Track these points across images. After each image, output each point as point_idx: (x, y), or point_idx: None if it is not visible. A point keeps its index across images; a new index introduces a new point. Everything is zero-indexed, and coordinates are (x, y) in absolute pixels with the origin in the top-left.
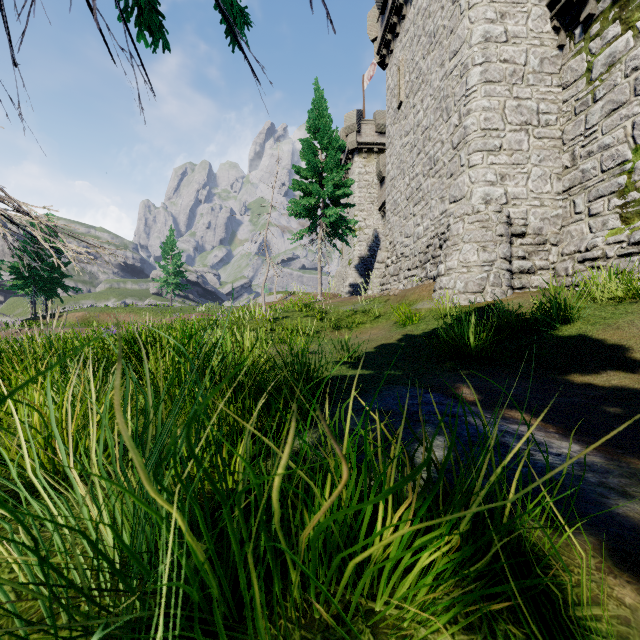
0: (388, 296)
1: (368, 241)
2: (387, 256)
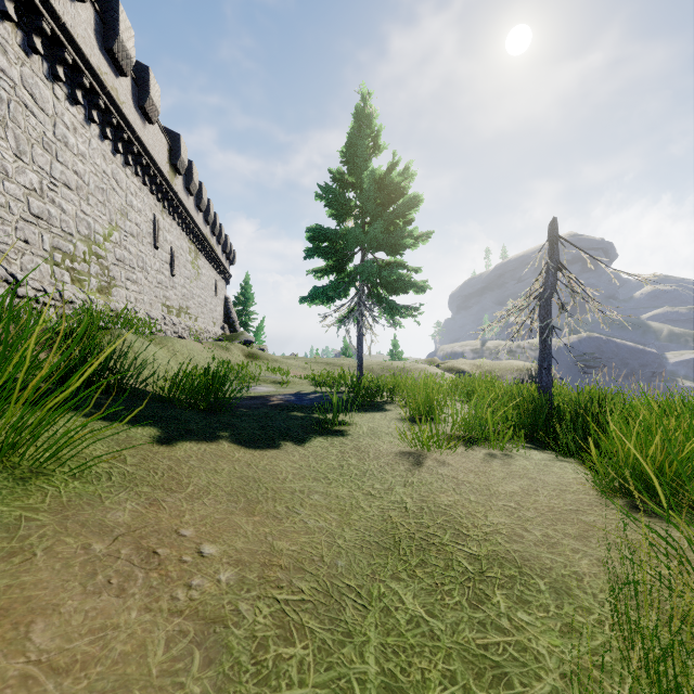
0: None
1: None
2: None
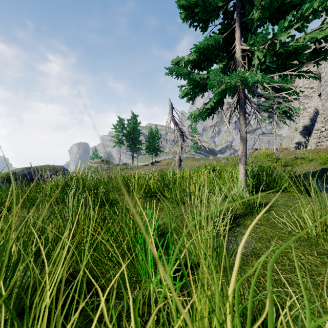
0: (319, 149)
1: (310, 116)
2: (322, 126)
